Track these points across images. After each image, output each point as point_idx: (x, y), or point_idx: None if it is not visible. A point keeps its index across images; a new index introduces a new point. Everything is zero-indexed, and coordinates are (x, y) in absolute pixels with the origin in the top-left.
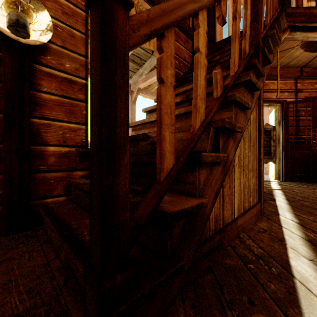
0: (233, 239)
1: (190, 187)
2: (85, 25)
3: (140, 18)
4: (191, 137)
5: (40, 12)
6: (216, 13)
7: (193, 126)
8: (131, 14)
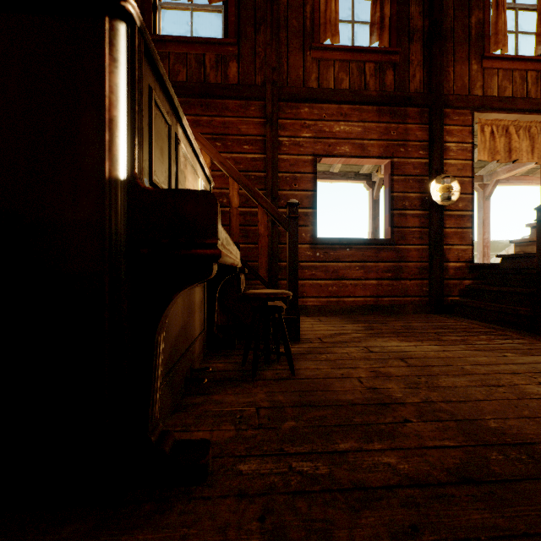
0: None
1: None
2: (471, 170)
3: None
4: None
5: (452, 182)
6: None
7: None
8: (512, 140)
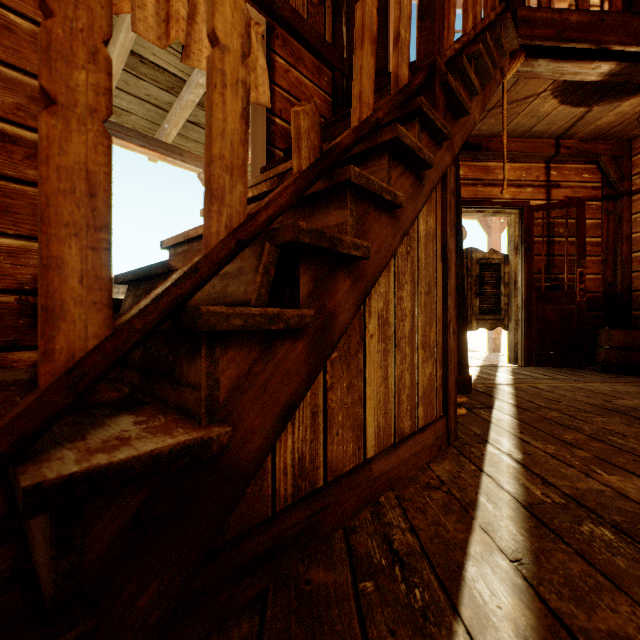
0: (357, 511)
1: (193, 396)
2: None
3: None
4: (190, 265)
5: None
6: (389, 18)
7: (206, 236)
8: None
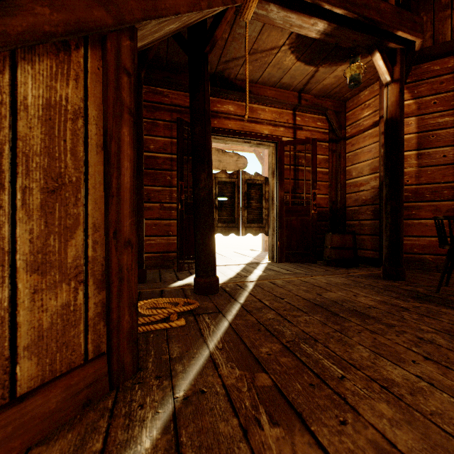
0: None
1: None
2: None
3: None
4: None
5: None
6: None
7: None
8: None
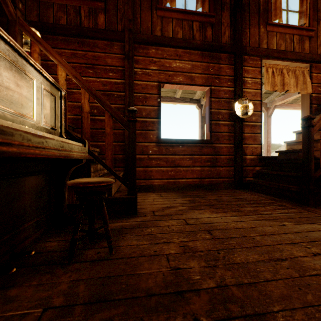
0: None
1: None
2: (260, 96)
3: (316, 126)
4: None
5: (248, 103)
6: None
7: None
8: (284, 78)
